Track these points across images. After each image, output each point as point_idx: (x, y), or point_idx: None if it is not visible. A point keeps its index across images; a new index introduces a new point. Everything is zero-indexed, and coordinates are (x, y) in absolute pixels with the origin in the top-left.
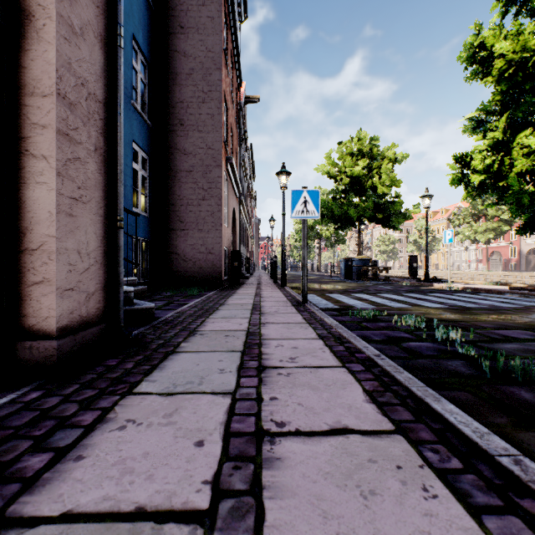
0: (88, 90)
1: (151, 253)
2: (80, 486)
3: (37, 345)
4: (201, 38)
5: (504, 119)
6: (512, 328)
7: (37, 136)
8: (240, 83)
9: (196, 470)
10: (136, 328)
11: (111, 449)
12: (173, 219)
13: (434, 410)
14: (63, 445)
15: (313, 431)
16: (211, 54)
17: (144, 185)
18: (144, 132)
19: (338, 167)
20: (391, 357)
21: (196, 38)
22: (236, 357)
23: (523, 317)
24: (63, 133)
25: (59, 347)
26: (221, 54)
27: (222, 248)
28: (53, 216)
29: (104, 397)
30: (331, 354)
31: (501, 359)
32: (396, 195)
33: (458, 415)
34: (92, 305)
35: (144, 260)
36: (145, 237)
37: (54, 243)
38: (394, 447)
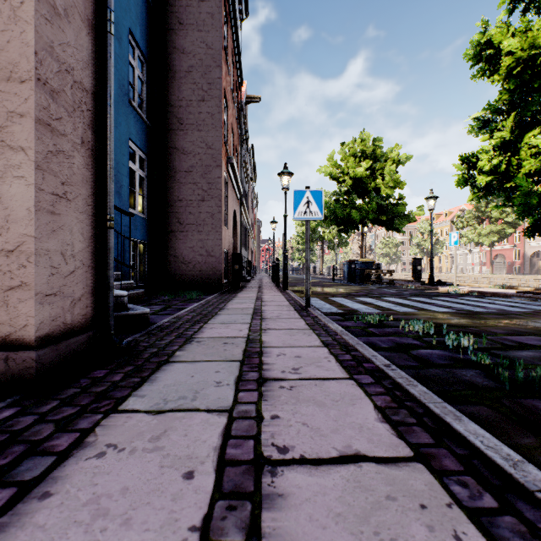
0: (73, 78)
1: (149, 256)
2: (41, 536)
3: (13, 356)
4: (201, 34)
5: (512, 119)
6: (524, 334)
7: (14, 126)
8: (241, 82)
9: (182, 511)
10: (129, 335)
11: (85, 483)
12: (172, 221)
13: (456, 431)
14: (30, 477)
15: (320, 459)
16: (211, 51)
17: (141, 185)
18: (141, 131)
19: (341, 168)
20: (401, 366)
21: (196, 34)
22: (234, 367)
23: (535, 322)
24: (43, 122)
25: (39, 358)
26: (221, 51)
27: (223, 251)
28: (32, 214)
29: (84, 416)
30: (337, 364)
31: (520, 368)
32: (400, 197)
33: (484, 437)
34: (78, 311)
35: (141, 263)
36: (143, 239)
37: (33, 244)
38: (414, 479)
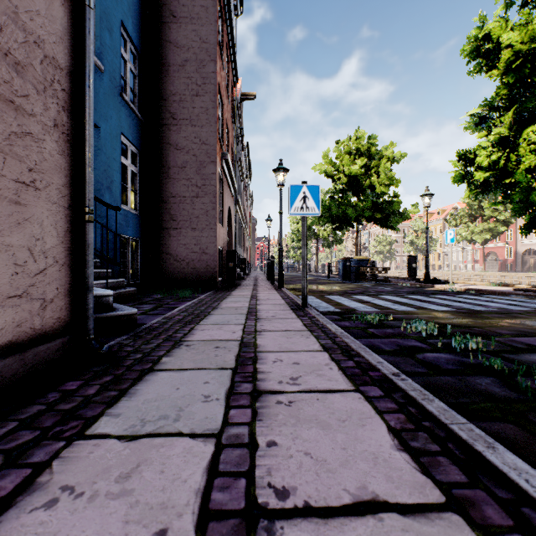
0: (44, 52)
1: (142, 253)
2: None
3: None
4: (195, 28)
5: (510, 114)
6: (532, 335)
7: None
8: (236, 78)
9: None
10: (114, 338)
11: None
12: (165, 217)
13: (491, 463)
14: None
15: (329, 507)
16: (205, 45)
17: (134, 181)
18: (134, 125)
19: (336, 166)
20: (408, 373)
21: (190, 27)
22: (225, 377)
23: None
24: (4, 98)
25: None
26: (215, 45)
27: (217, 248)
28: None
29: (43, 444)
30: (340, 373)
31: None
32: (394, 194)
33: (529, 474)
34: (50, 314)
35: (134, 260)
36: (135, 236)
37: None
38: None
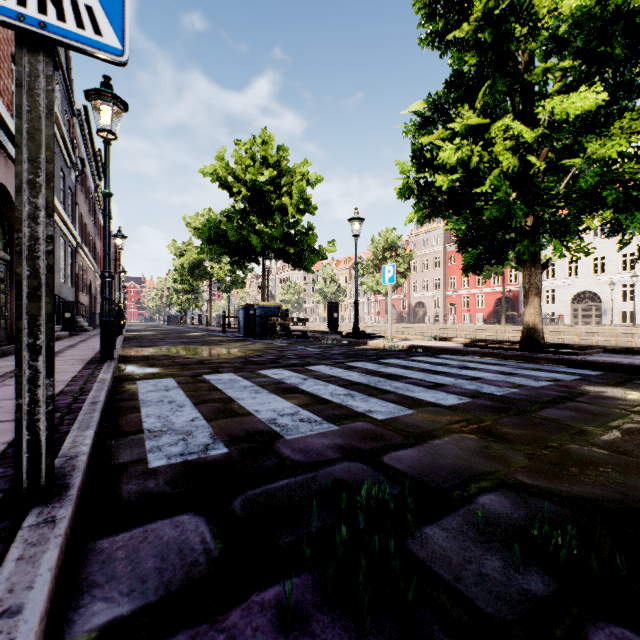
0: None
1: None
2: None
3: None
4: None
5: (480, 95)
6: None
7: None
8: None
9: None
10: None
11: None
12: None
13: None
14: None
15: None
16: None
17: None
18: None
19: (236, 172)
20: None
21: None
22: None
23: None
24: None
25: None
26: None
27: None
28: None
29: None
30: None
31: None
32: (309, 226)
33: None
34: None
35: None
36: None
37: None
38: None
